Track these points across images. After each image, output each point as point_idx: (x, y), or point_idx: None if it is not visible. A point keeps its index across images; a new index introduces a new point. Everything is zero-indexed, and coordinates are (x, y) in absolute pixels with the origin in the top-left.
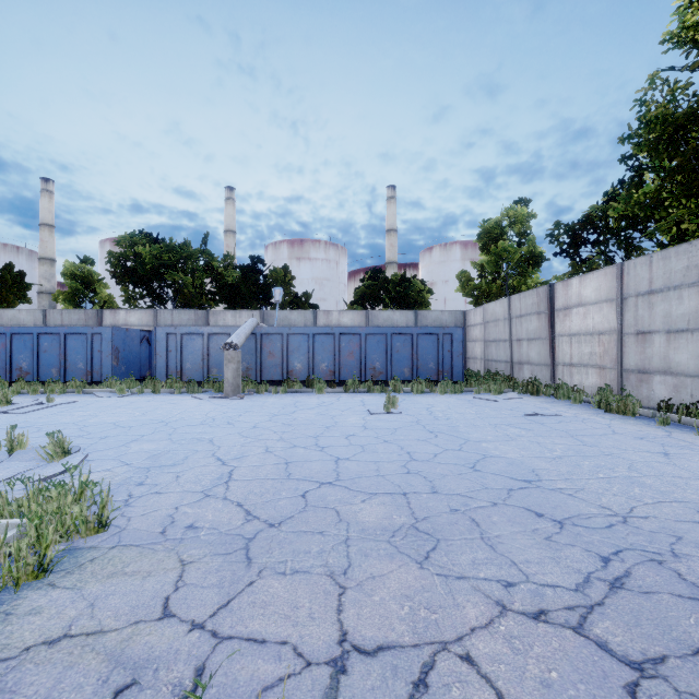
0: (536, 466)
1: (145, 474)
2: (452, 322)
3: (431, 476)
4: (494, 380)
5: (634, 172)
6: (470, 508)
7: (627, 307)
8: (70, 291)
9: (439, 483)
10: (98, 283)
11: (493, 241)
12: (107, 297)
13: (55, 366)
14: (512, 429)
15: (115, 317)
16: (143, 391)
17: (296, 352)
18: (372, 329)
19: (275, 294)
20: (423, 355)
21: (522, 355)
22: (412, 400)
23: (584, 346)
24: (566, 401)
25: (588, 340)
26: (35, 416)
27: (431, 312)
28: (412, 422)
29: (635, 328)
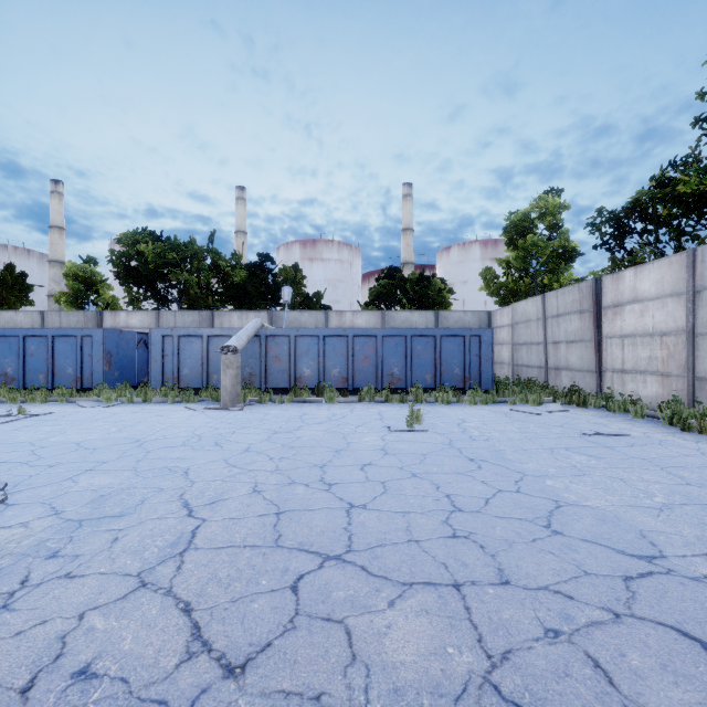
0: (643, 526)
1: (70, 534)
2: (476, 324)
3: (492, 545)
4: (528, 388)
5: None
6: (578, 627)
7: (701, 302)
8: (72, 292)
9: (507, 560)
10: (102, 284)
11: (520, 235)
12: (111, 299)
13: (42, 371)
14: (577, 456)
15: (115, 319)
16: (133, 400)
17: (305, 356)
18: (390, 330)
19: (284, 293)
20: (447, 360)
21: (560, 360)
22: (438, 412)
23: (641, 350)
24: (622, 414)
25: (646, 342)
26: None
27: (453, 313)
28: (443, 443)
29: None
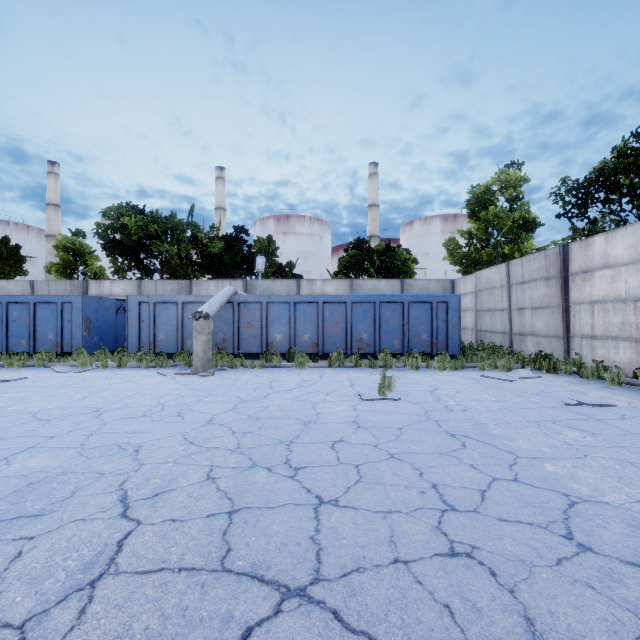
0: None
1: None
2: (440, 291)
3: (506, 571)
4: (494, 353)
5: None
6: None
7: None
8: (62, 262)
9: (534, 601)
10: (90, 255)
11: (482, 207)
12: (98, 269)
13: (24, 337)
14: (568, 432)
15: (100, 287)
16: (107, 365)
17: (276, 322)
18: (359, 297)
19: (258, 263)
20: (415, 325)
21: (525, 325)
22: (408, 378)
23: (613, 315)
24: (597, 381)
25: (618, 308)
26: None
27: (418, 281)
28: (419, 415)
29: None
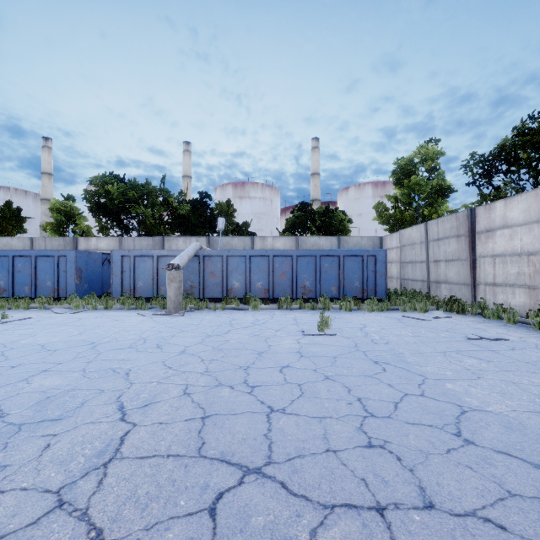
0: None
1: (6, 440)
2: (370, 246)
3: (408, 457)
4: (414, 298)
5: None
6: None
7: None
8: (55, 222)
9: (427, 476)
10: (79, 216)
11: (406, 176)
12: (86, 228)
13: (27, 284)
14: (468, 360)
15: (88, 243)
16: (96, 307)
17: (234, 272)
18: (303, 251)
19: (219, 223)
20: (349, 275)
21: (440, 275)
22: (342, 318)
23: (510, 267)
24: (496, 320)
25: (514, 260)
26: None
27: (352, 238)
28: (350, 347)
29: None
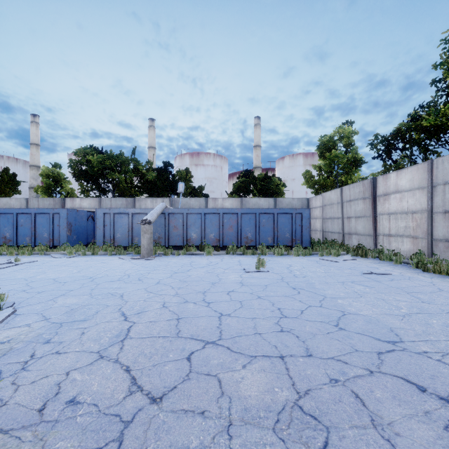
0: (392, 325)
1: (56, 330)
2: (300, 206)
3: (303, 336)
4: (331, 246)
5: (442, 91)
6: (348, 378)
7: (436, 192)
8: (45, 185)
9: (311, 344)
10: (64, 180)
11: (327, 150)
12: (70, 190)
13: (28, 235)
14: (358, 286)
15: (73, 202)
16: (85, 253)
17: (193, 226)
18: (246, 210)
19: (179, 187)
20: (281, 228)
21: (351, 228)
22: (275, 260)
23: (400, 222)
24: (388, 262)
25: (403, 217)
26: (0, 273)
27: (285, 199)
28: (277, 279)
29: (443, 208)
